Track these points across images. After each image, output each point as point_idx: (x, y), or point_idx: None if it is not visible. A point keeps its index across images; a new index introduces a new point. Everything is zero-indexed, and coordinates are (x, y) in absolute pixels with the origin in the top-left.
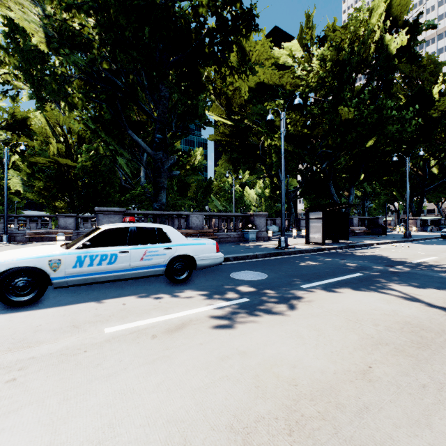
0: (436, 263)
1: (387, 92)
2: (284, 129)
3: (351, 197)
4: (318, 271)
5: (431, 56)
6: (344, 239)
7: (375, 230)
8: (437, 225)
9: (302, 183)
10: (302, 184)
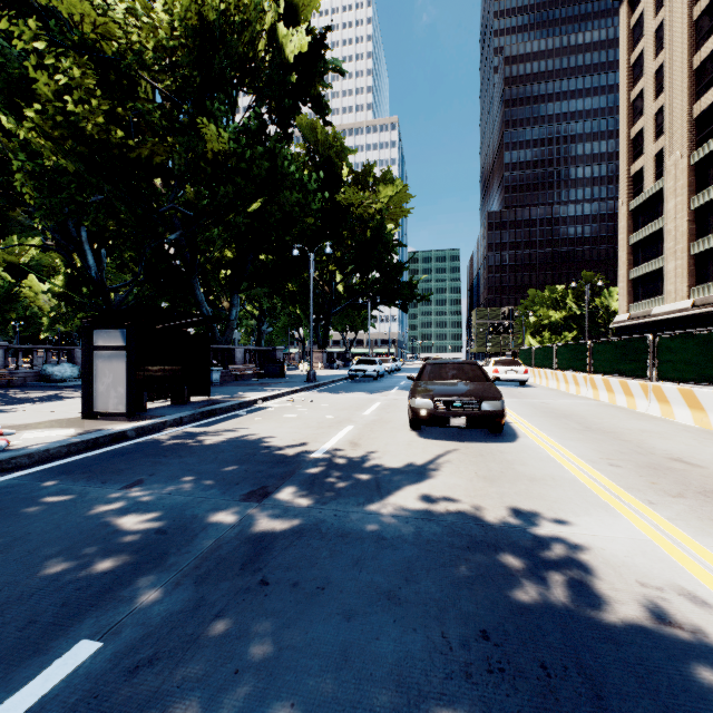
0: (356, 451)
1: (285, 131)
2: None
3: (234, 311)
4: None
5: (338, 135)
6: (201, 394)
7: (271, 369)
8: (343, 360)
9: (139, 273)
10: (138, 275)
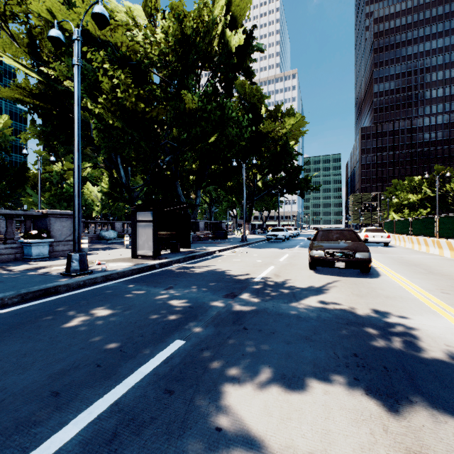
0: (278, 279)
1: (229, 92)
2: (79, 58)
3: (198, 200)
4: (83, 355)
5: (258, 87)
6: (186, 247)
7: (219, 234)
8: (261, 229)
9: (147, 180)
10: (146, 180)
